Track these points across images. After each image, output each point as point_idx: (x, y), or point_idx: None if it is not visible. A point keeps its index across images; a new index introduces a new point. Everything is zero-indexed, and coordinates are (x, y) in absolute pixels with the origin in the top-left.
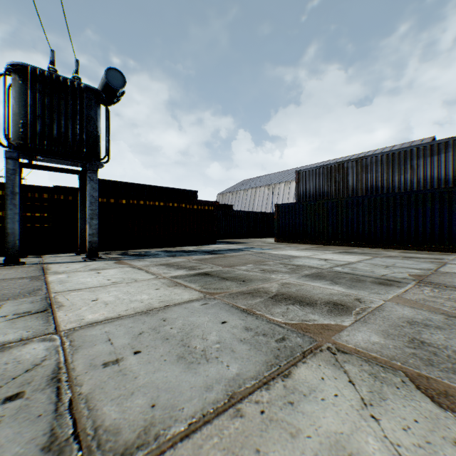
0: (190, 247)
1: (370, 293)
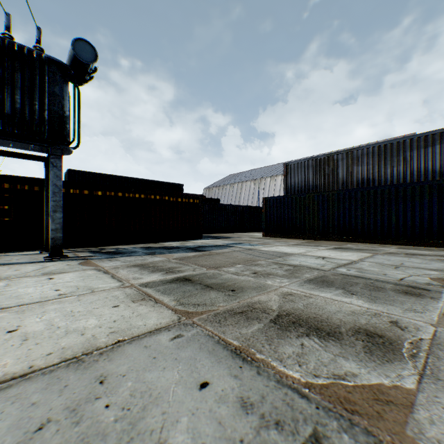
0: (173, 243)
1: (405, 311)
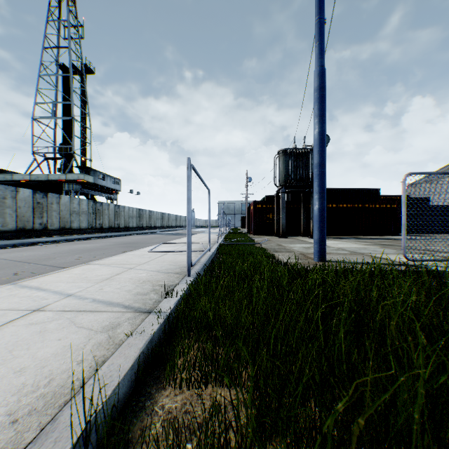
0: (372, 236)
1: None
